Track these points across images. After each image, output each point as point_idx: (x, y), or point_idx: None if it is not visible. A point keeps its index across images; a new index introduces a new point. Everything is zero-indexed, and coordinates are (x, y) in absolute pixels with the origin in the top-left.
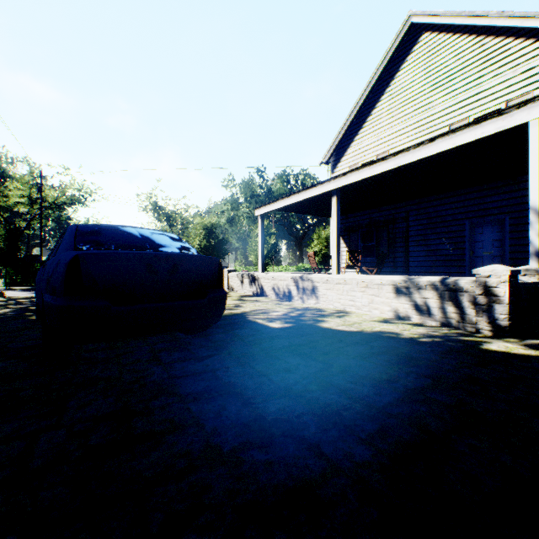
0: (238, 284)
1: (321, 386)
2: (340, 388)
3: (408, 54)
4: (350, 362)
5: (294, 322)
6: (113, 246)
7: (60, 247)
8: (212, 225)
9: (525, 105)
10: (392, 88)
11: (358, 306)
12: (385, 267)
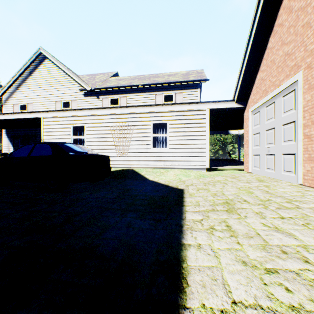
0: None
1: None
2: None
3: (42, 64)
4: None
5: None
6: None
7: None
8: None
9: (40, 112)
10: (35, 75)
11: None
12: None
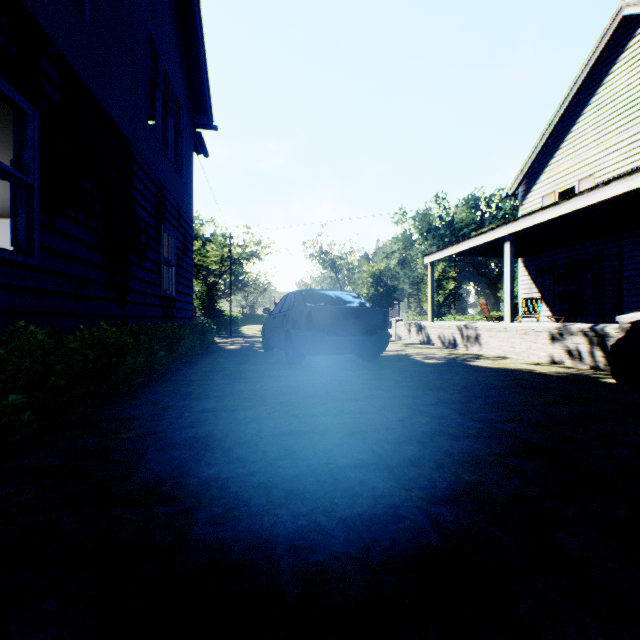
0: (405, 333)
1: (441, 382)
2: (452, 383)
3: (621, 52)
4: (470, 377)
5: (446, 360)
6: (323, 304)
7: (294, 305)
8: (380, 272)
9: None
10: (599, 96)
11: (517, 353)
12: (589, 315)
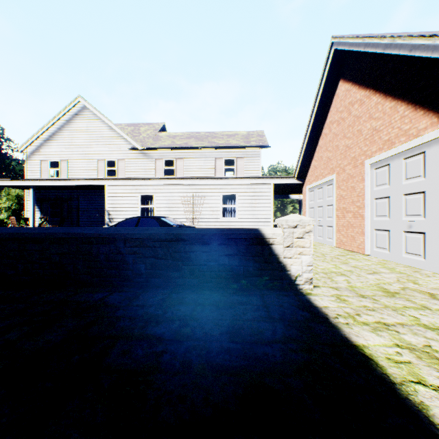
0: None
1: None
2: None
3: (79, 114)
4: None
5: None
6: None
7: None
8: None
9: (104, 180)
10: (71, 126)
11: None
12: (66, 224)
